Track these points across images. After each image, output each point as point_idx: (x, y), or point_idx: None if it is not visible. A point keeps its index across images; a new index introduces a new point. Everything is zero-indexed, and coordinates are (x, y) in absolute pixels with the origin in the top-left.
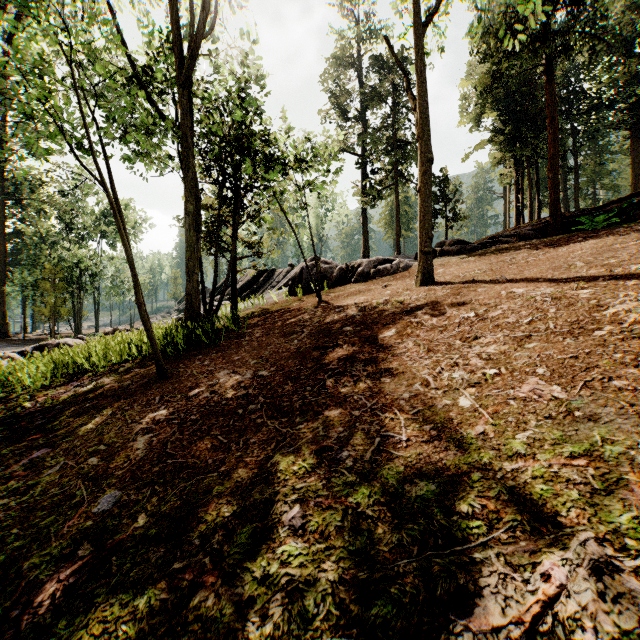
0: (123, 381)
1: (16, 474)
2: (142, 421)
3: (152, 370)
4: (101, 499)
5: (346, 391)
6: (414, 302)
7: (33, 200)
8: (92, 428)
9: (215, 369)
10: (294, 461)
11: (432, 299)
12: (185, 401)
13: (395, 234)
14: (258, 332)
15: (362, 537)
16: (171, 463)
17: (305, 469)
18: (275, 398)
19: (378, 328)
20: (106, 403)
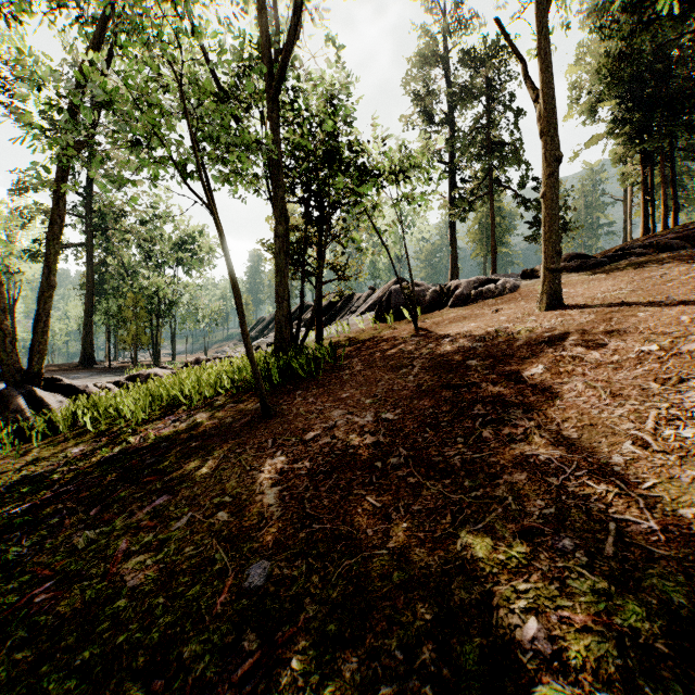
0: (223, 418)
1: (142, 524)
2: (263, 469)
3: (250, 406)
4: (249, 570)
5: (520, 447)
6: (549, 330)
7: (116, 230)
8: (208, 473)
9: (325, 408)
10: (493, 545)
11: (574, 326)
12: (303, 446)
13: (486, 250)
14: (358, 365)
15: (675, 693)
16: (319, 529)
17: (517, 560)
18: (419, 450)
19: (517, 363)
20: (213, 443)
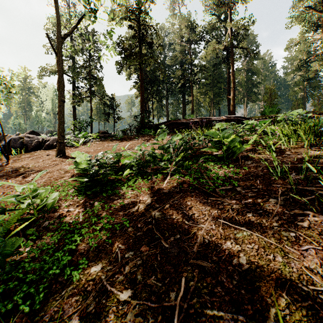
0: None
1: None
2: None
3: None
4: None
5: None
6: (34, 168)
7: None
8: None
9: None
10: None
11: (43, 167)
12: None
13: (99, 119)
14: None
15: None
16: None
17: None
18: None
19: None
20: None
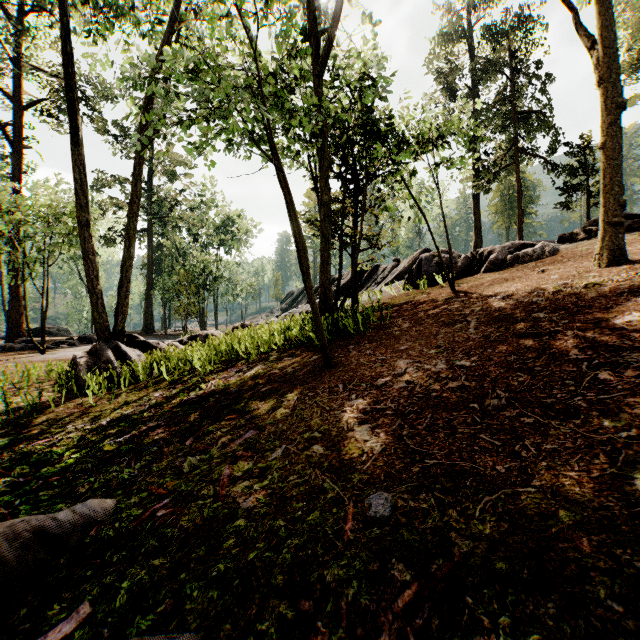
0: (283, 368)
1: (238, 453)
2: (345, 409)
3: (306, 359)
4: (368, 499)
5: None
6: (623, 282)
7: (170, 217)
8: (287, 412)
9: (387, 358)
10: None
11: None
12: (377, 390)
13: (508, 221)
14: (405, 322)
15: None
16: (435, 464)
17: None
18: (519, 392)
19: (600, 312)
20: (282, 388)
